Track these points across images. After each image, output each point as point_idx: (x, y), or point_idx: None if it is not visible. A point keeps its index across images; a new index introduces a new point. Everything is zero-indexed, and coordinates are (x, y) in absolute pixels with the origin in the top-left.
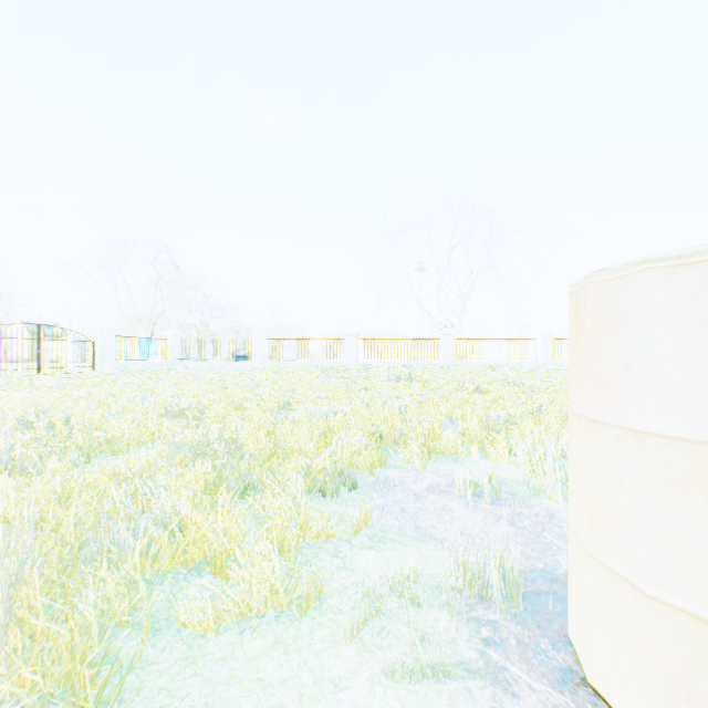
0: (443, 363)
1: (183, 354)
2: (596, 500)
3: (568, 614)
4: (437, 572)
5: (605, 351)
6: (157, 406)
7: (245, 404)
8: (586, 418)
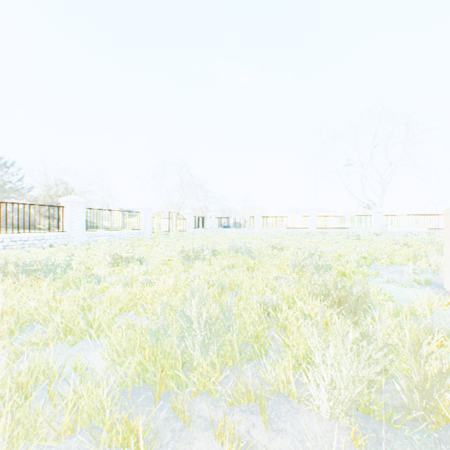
0: (374, 230)
1: (217, 225)
2: (448, 253)
3: (443, 282)
4: (404, 282)
5: (449, 224)
6: (267, 244)
7: (286, 246)
8: (446, 238)
